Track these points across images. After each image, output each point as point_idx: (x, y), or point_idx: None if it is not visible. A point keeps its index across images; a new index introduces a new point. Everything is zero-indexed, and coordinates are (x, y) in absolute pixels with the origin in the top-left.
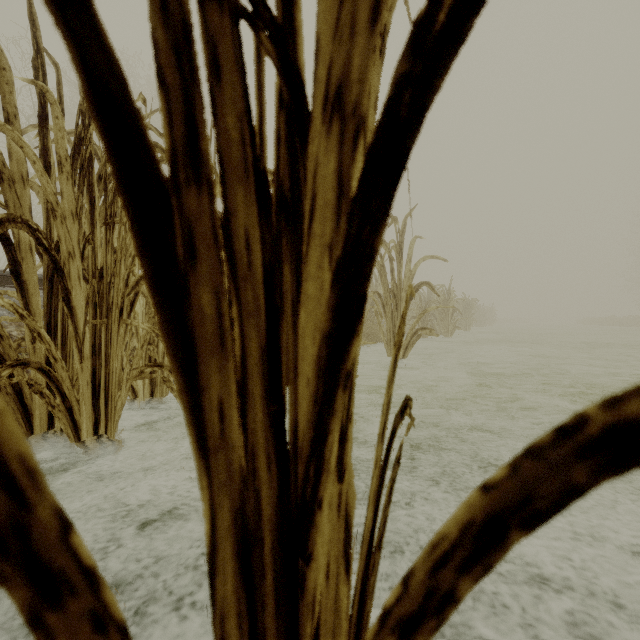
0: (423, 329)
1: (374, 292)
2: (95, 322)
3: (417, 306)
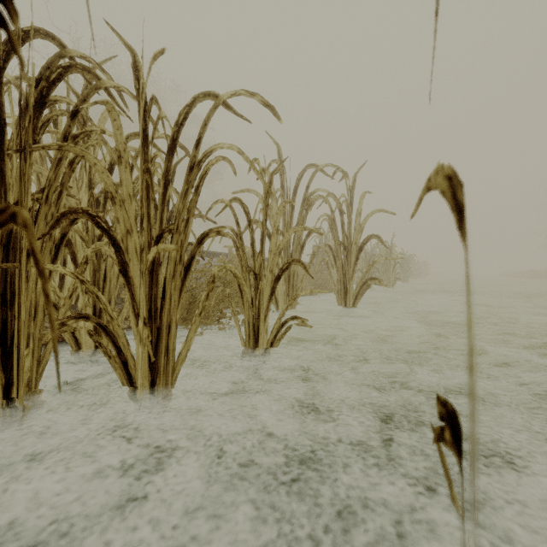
0: (372, 279)
1: (325, 245)
2: (4, 266)
3: (362, 260)
